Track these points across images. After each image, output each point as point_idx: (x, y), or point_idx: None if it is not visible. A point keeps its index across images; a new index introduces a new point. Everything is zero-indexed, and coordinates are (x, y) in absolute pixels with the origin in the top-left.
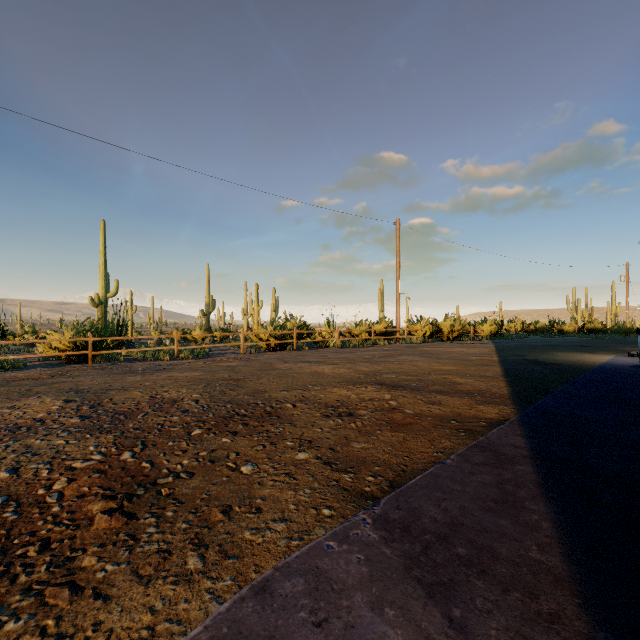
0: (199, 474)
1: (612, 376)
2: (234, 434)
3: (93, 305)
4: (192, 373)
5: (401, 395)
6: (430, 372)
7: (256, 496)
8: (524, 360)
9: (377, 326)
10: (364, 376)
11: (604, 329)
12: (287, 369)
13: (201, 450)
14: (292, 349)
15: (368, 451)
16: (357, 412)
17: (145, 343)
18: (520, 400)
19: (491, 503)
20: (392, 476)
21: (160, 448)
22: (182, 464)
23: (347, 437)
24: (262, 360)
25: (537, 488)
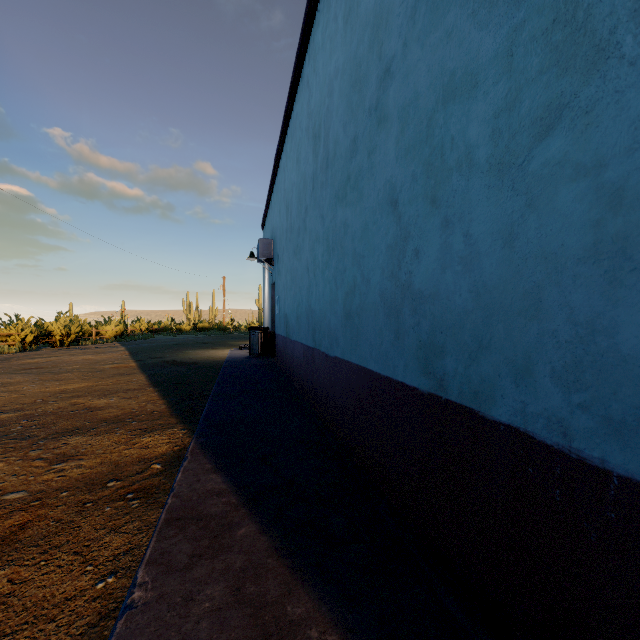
0: None
1: (241, 369)
2: None
3: None
4: None
5: None
6: (46, 398)
7: None
8: (164, 362)
9: None
10: None
11: (210, 327)
12: None
13: None
14: None
15: None
16: None
17: None
18: (184, 414)
19: None
20: None
21: None
22: None
23: None
24: None
25: (280, 561)
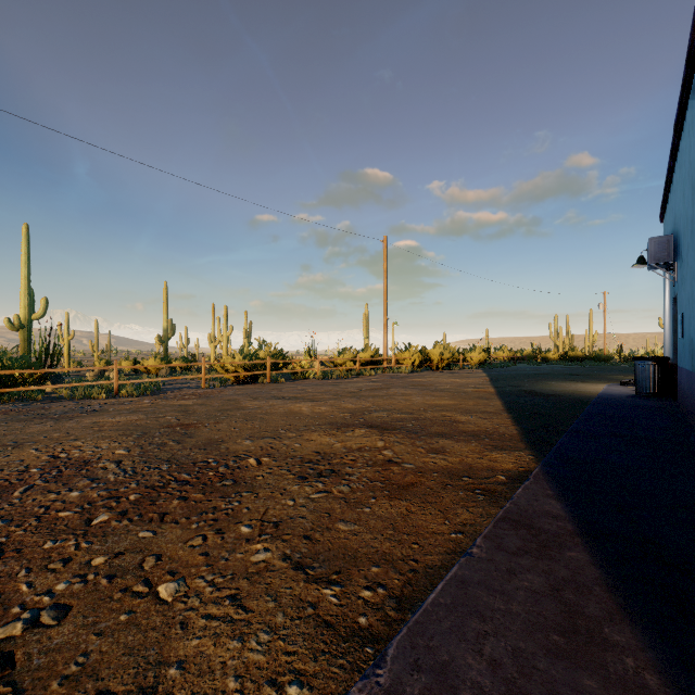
0: (79, 611)
1: (616, 408)
2: (162, 518)
3: (11, 329)
4: (128, 417)
5: (397, 441)
6: (426, 408)
7: (171, 658)
8: (521, 391)
9: (362, 354)
10: (350, 416)
11: (584, 357)
12: (255, 408)
13: (97, 556)
14: (265, 381)
15: (360, 537)
16: (343, 469)
17: (84, 376)
18: (534, 442)
19: (557, 636)
20: (398, 585)
21: (25, 557)
22: (53, 591)
23: (330, 513)
24: (226, 396)
25: (608, 595)
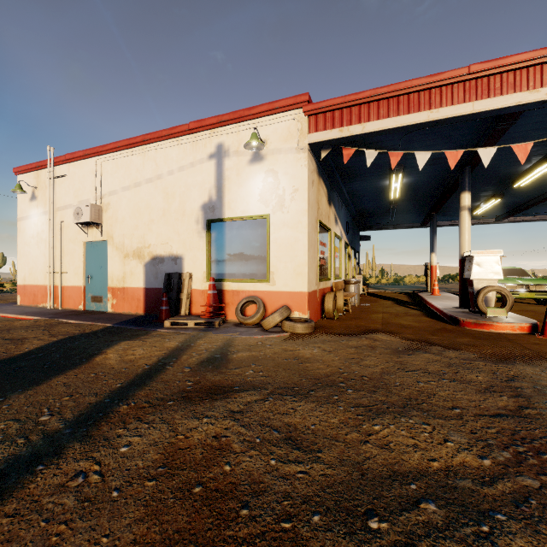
0: None
1: None
2: None
3: None
4: None
5: None
6: None
7: None
8: None
9: None
10: None
11: None
12: None
13: None
14: None
15: None
16: None
17: None
18: None
19: None
20: None
21: None
22: None
23: None
24: None
25: None
